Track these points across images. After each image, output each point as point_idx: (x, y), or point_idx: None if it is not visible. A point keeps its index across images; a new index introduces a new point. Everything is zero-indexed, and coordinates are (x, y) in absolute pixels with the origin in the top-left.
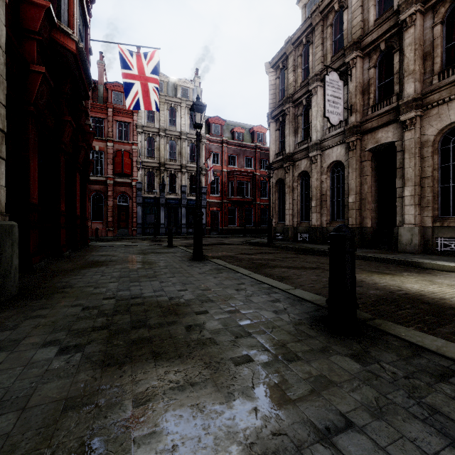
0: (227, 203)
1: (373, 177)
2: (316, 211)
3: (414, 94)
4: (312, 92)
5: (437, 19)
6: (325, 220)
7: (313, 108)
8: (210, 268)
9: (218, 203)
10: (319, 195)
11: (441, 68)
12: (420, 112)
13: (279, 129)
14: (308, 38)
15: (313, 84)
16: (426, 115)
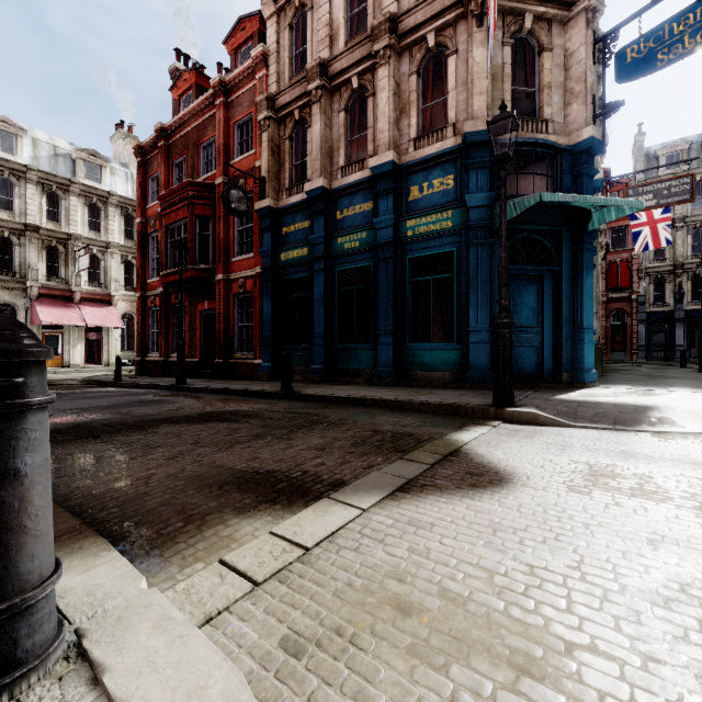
0: None
1: None
2: None
3: None
4: None
5: None
6: None
7: None
8: None
9: None
10: None
11: None
12: None
13: None
14: None
15: None
16: None
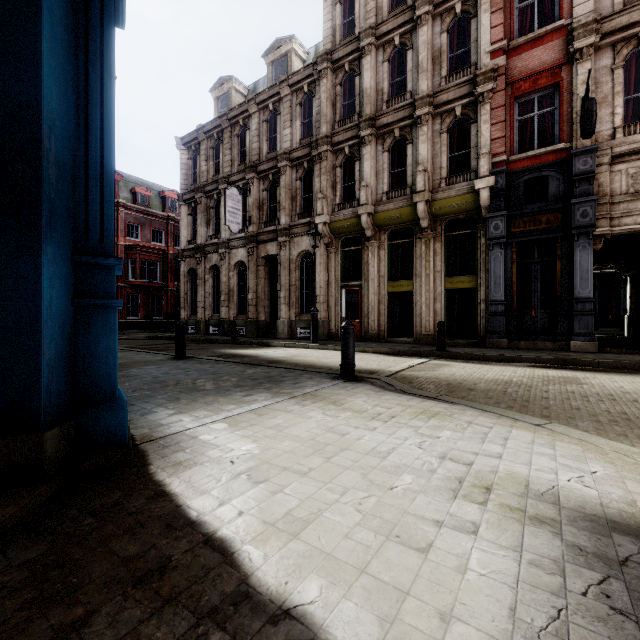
0: (126, 288)
1: (267, 279)
2: (225, 305)
3: (284, 225)
4: (221, 192)
5: (298, 176)
6: (233, 313)
7: (222, 207)
8: None
9: None
10: (228, 291)
11: (300, 211)
12: (289, 238)
13: (192, 215)
14: (219, 135)
15: (222, 185)
16: (292, 241)
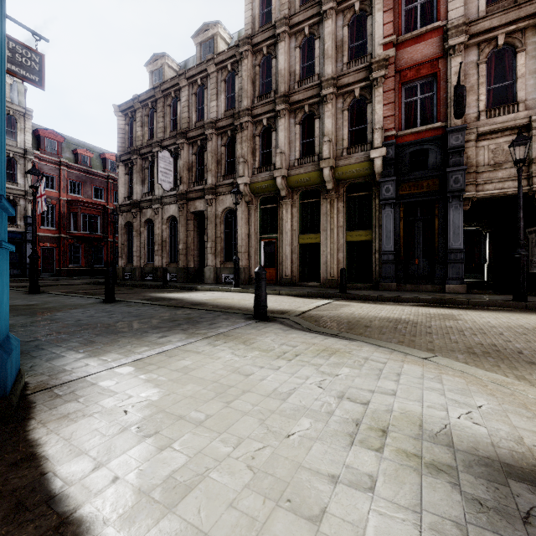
0: (68, 239)
1: (196, 232)
2: (158, 254)
3: (211, 185)
4: (155, 155)
5: (223, 143)
6: (166, 262)
7: (156, 168)
8: (48, 296)
9: (54, 238)
10: (161, 241)
11: (225, 173)
12: (214, 196)
13: (129, 174)
14: (153, 104)
15: (155, 148)
16: (218, 199)
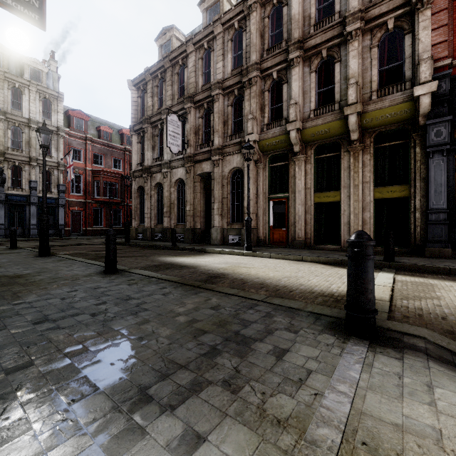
0: (92, 203)
1: (202, 193)
2: (167, 216)
3: (217, 145)
4: (164, 121)
5: (229, 102)
6: (174, 223)
7: (164, 134)
8: (53, 260)
9: (81, 203)
10: (169, 204)
11: (231, 133)
12: (221, 157)
13: (141, 142)
14: (162, 75)
15: (164, 115)
16: (225, 159)
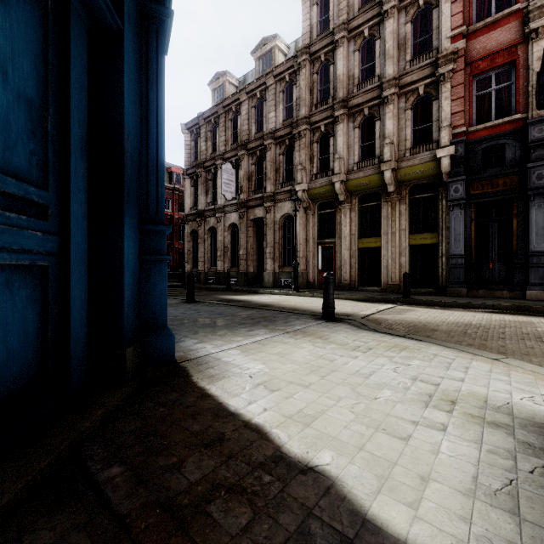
0: None
1: (255, 238)
2: (221, 260)
3: (269, 193)
4: (217, 167)
5: (281, 151)
6: (227, 266)
7: (218, 179)
8: None
9: None
10: (223, 248)
11: (283, 180)
12: (273, 204)
13: (194, 186)
14: (215, 120)
15: (218, 161)
16: (276, 206)
